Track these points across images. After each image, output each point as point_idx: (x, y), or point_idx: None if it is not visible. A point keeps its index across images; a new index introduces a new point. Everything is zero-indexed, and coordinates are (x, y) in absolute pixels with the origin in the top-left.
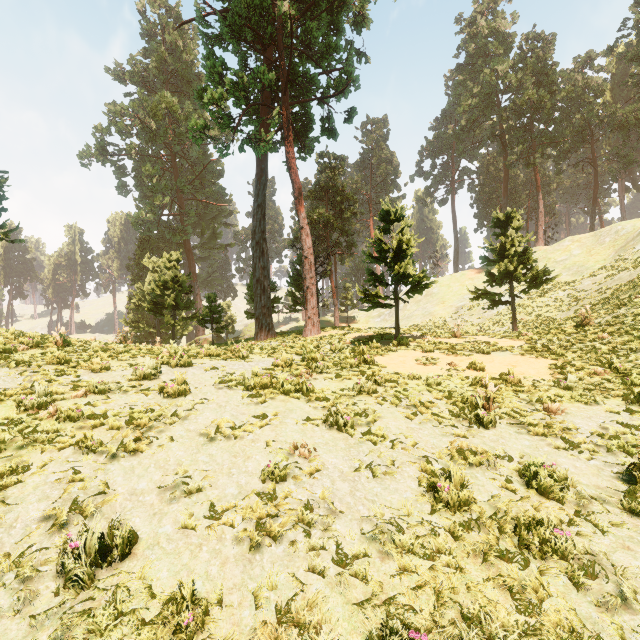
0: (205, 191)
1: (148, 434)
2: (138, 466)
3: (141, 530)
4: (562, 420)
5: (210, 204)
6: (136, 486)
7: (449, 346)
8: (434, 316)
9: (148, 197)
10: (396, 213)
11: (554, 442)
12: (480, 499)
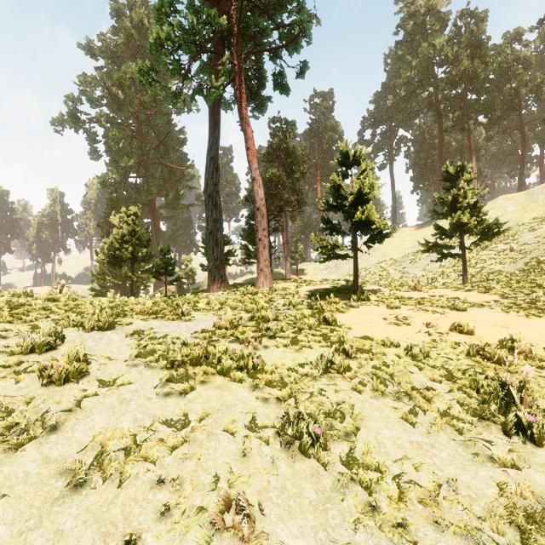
0: (169, 156)
1: None
2: None
3: None
4: None
5: (173, 168)
6: None
7: (416, 301)
8: (378, 269)
9: (118, 162)
10: (355, 156)
11: None
12: None
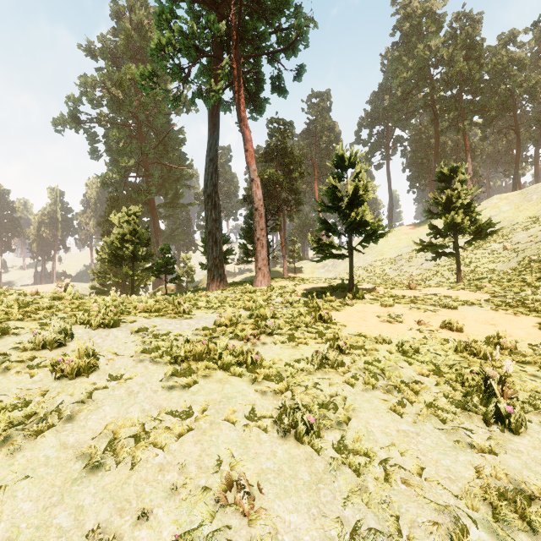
0: (168, 156)
1: None
2: None
3: None
4: None
5: (173, 168)
6: None
7: (409, 299)
8: (374, 267)
9: (118, 161)
10: (350, 158)
11: None
12: None
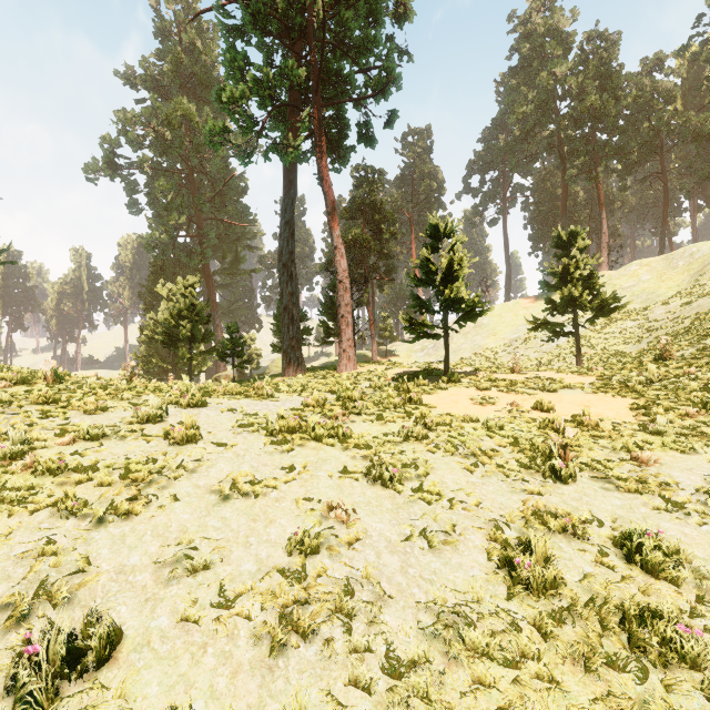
0: (227, 210)
1: (146, 491)
2: (130, 534)
3: (127, 624)
4: (657, 473)
5: (232, 224)
6: (126, 561)
7: (508, 383)
8: (484, 350)
9: (163, 216)
10: (446, 228)
11: (652, 501)
12: (569, 578)
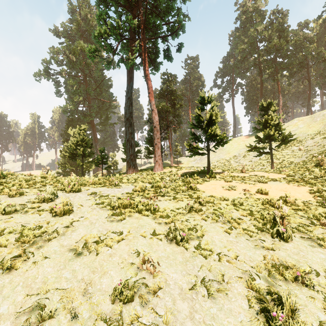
0: (102, 94)
1: (29, 250)
2: (8, 285)
3: None
4: None
5: (105, 101)
6: None
7: (241, 178)
8: (224, 160)
9: (72, 98)
10: (208, 98)
11: None
12: (309, 324)
